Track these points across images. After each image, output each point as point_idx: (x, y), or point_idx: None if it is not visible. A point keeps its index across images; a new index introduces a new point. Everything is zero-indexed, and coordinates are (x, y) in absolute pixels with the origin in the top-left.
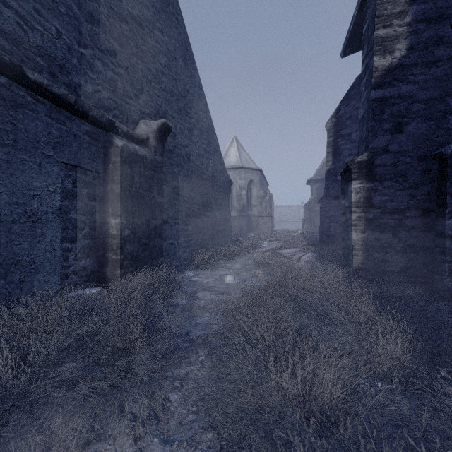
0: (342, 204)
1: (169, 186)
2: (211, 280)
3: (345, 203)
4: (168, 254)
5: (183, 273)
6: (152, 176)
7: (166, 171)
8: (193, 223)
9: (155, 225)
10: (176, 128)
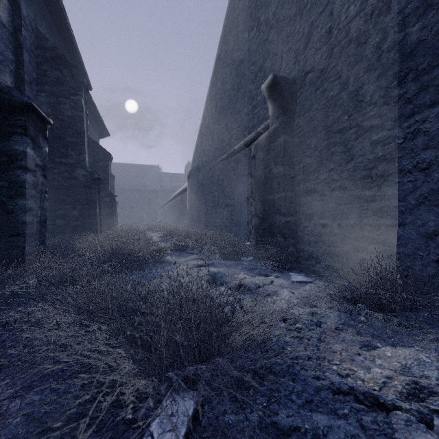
0: (31, 155)
1: (320, 132)
2: (241, 276)
3: (36, 157)
4: (317, 241)
5: (309, 277)
6: (268, 150)
7: (314, 114)
8: (411, 174)
9: (274, 200)
10: (332, 14)
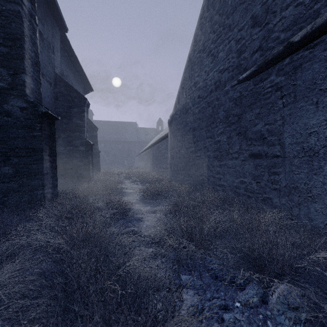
0: None
1: None
2: None
3: None
4: None
5: None
6: None
7: None
8: None
9: None
10: None
